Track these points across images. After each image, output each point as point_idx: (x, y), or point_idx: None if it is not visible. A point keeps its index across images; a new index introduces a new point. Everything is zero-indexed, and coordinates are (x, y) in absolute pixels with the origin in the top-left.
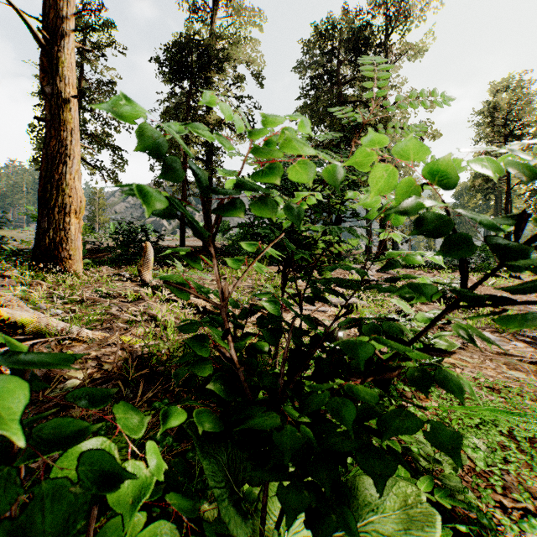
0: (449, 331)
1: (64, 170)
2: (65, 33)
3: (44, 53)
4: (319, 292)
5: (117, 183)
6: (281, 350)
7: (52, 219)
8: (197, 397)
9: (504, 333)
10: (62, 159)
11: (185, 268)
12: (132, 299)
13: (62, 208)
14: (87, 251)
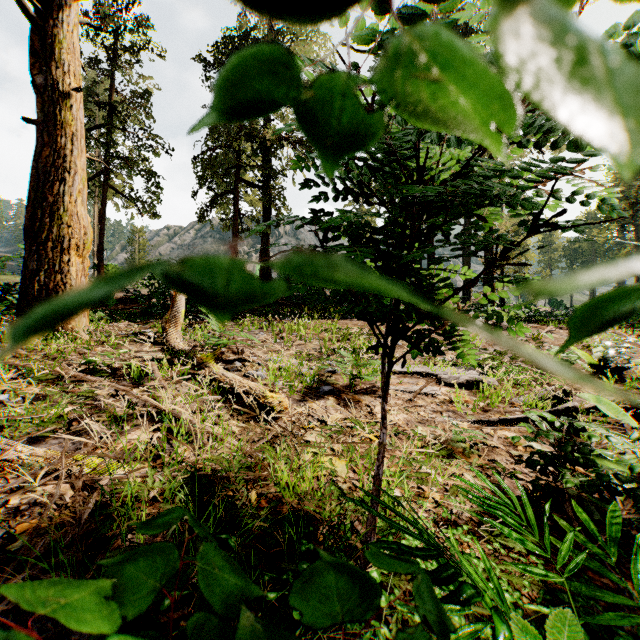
0: None
1: (61, 190)
2: (63, 2)
3: (34, 29)
4: None
5: (156, 217)
6: None
7: (44, 257)
8: None
9: None
10: (59, 175)
11: (229, 324)
12: (138, 374)
13: (58, 242)
14: (120, 300)
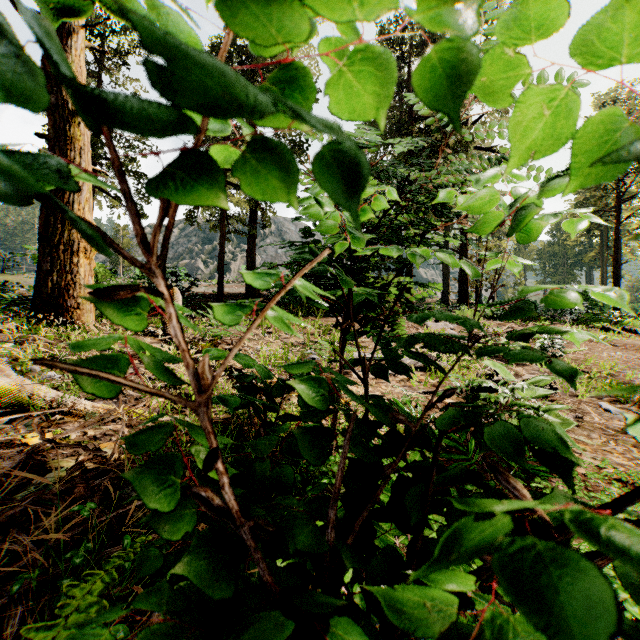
0: (555, 400)
1: (71, 199)
2: (72, 29)
3: None
4: (398, 359)
5: (143, 217)
6: (339, 428)
7: (56, 259)
8: (207, 522)
9: (627, 404)
10: None
11: None
12: None
13: (69, 246)
14: None
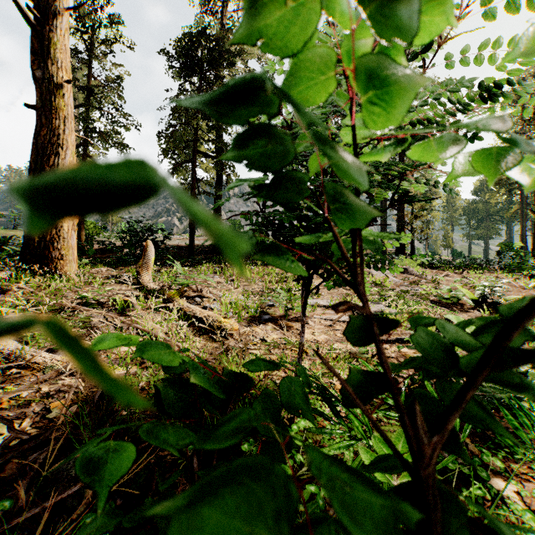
0: None
1: (56, 162)
2: (57, 12)
3: (34, 34)
4: None
5: None
6: None
7: None
8: None
9: None
10: (54, 150)
11: (189, 269)
12: (121, 306)
13: None
14: (97, 250)
